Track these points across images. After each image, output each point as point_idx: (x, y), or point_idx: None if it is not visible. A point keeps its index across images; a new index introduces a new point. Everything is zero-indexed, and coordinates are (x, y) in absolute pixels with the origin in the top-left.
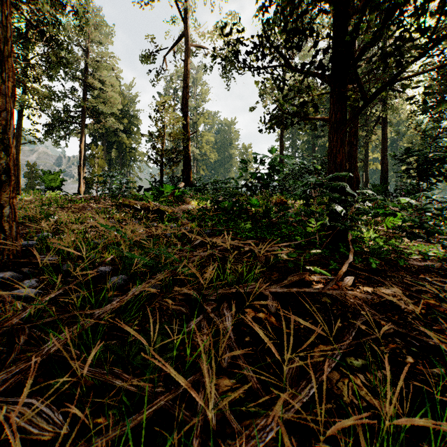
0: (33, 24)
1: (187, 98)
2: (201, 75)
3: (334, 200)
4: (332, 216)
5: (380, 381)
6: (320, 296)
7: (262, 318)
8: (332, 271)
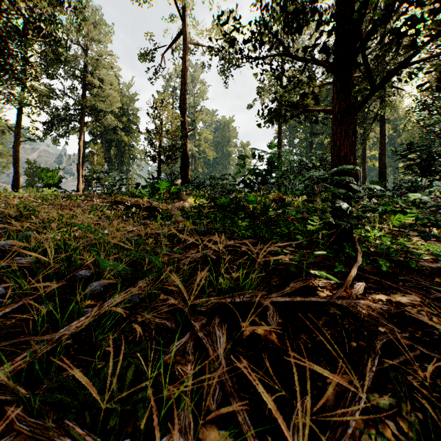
0: (29, 21)
1: (185, 95)
2: (199, 73)
3: (337, 196)
4: (336, 213)
5: (416, 431)
6: (327, 306)
7: (261, 336)
8: (337, 274)
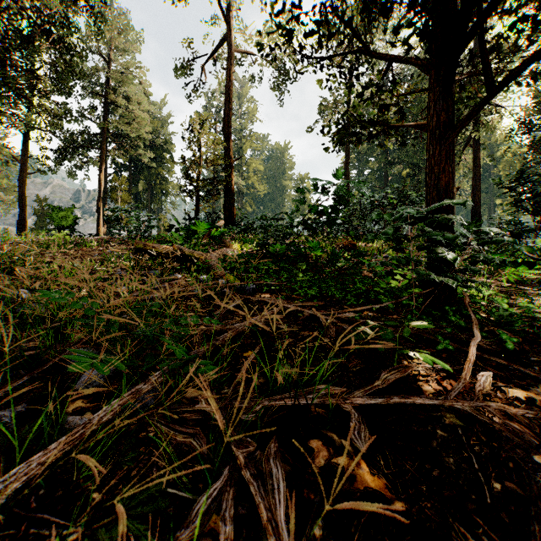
0: (35, 22)
1: (229, 115)
2: (247, 89)
3: (436, 242)
4: (435, 266)
5: None
6: (440, 410)
7: (344, 468)
8: (441, 353)
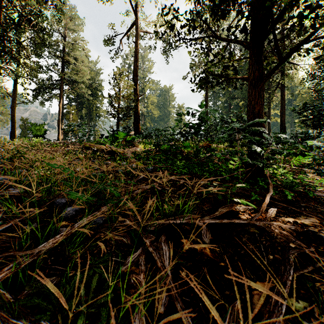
0: (22, 15)
1: (137, 69)
2: (147, 53)
3: (252, 142)
4: (251, 155)
5: None
6: (248, 226)
7: (198, 250)
8: (253, 201)
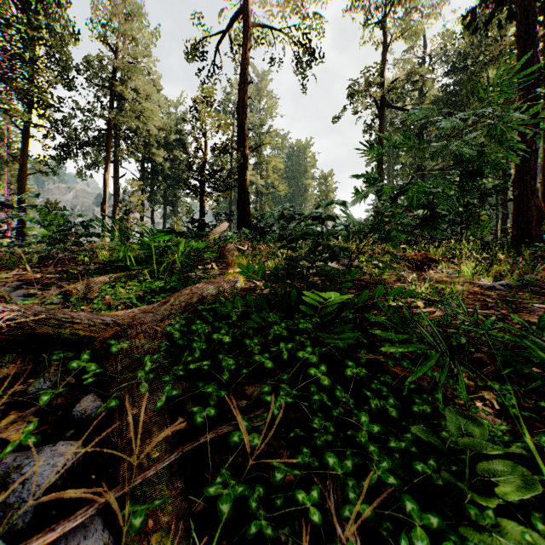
0: None
1: (244, 98)
2: (267, 83)
3: None
4: None
5: None
6: None
7: None
8: None
